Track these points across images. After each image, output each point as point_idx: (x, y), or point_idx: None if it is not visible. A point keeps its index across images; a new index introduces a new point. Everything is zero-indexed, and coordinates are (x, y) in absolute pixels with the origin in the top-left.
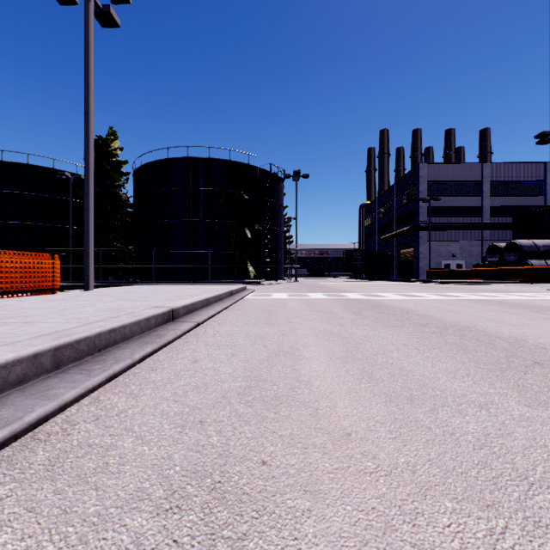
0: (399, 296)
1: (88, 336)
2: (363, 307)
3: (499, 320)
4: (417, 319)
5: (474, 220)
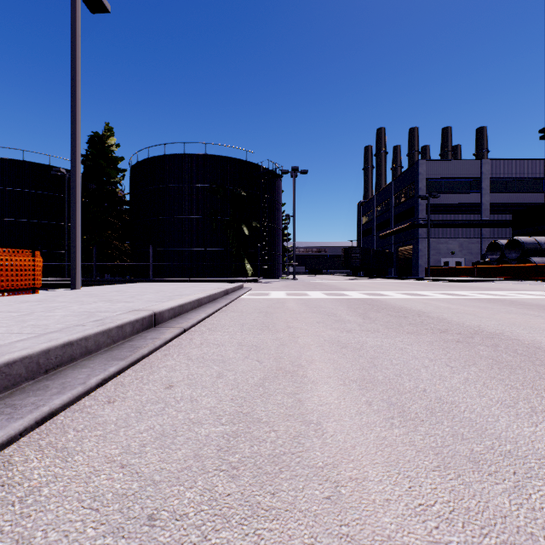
0: (403, 296)
1: (26, 355)
2: (368, 308)
3: (526, 324)
4: (432, 323)
5: (474, 217)
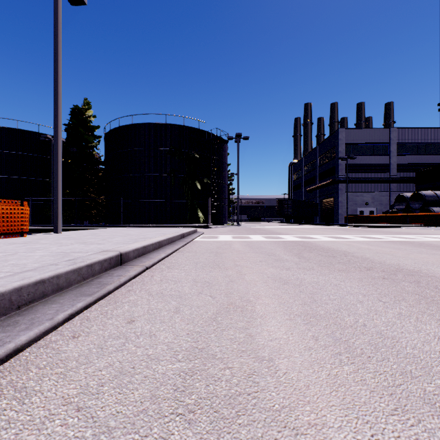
0: (329, 238)
1: None
2: (301, 249)
3: (438, 263)
4: (358, 262)
5: (384, 175)
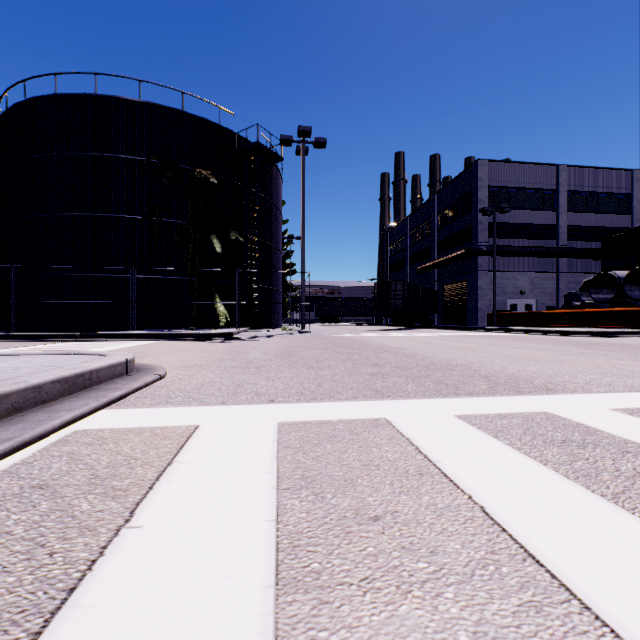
0: None
1: None
2: None
3: None
4: None
5: (548, 244)
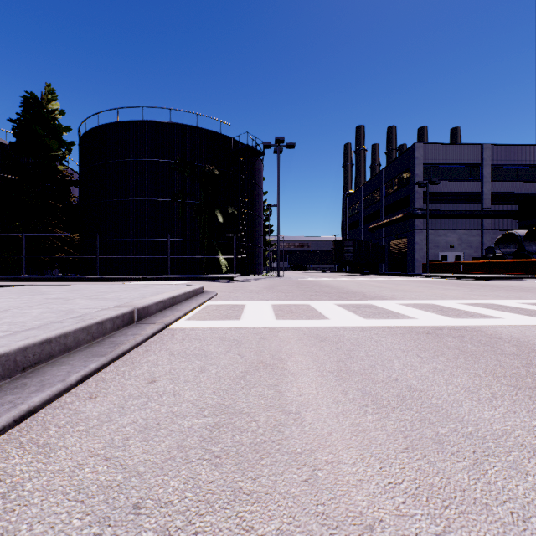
0: (512, 315)
1: None
2: None
3: None
4: None
5: (474, 207)
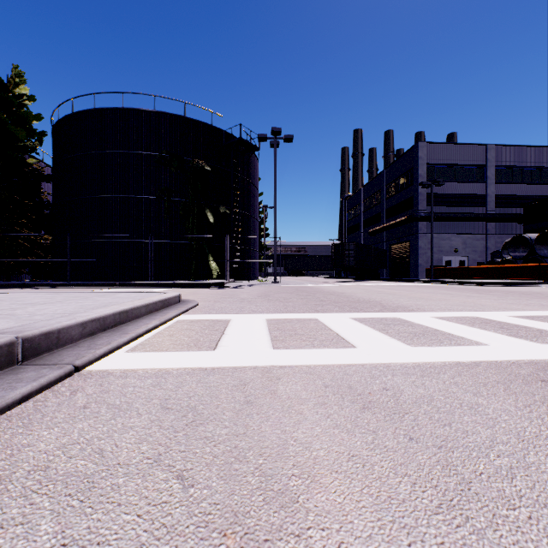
0: None
1: None
2: None
3: None
4: None
5: (478, 210)
